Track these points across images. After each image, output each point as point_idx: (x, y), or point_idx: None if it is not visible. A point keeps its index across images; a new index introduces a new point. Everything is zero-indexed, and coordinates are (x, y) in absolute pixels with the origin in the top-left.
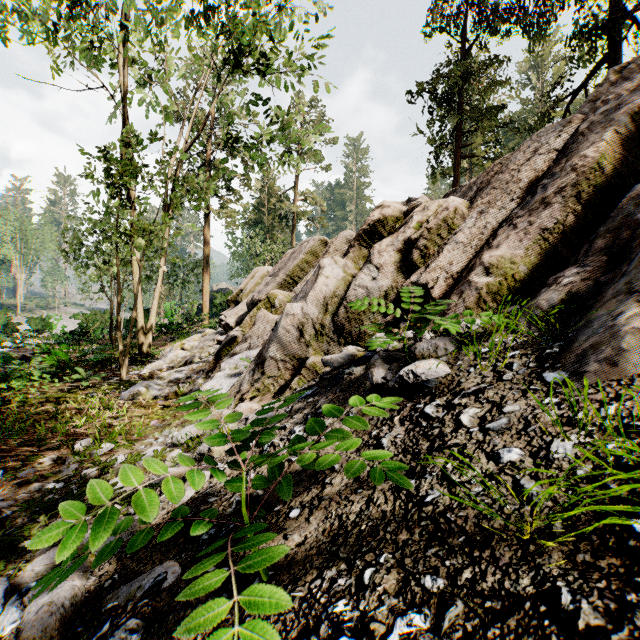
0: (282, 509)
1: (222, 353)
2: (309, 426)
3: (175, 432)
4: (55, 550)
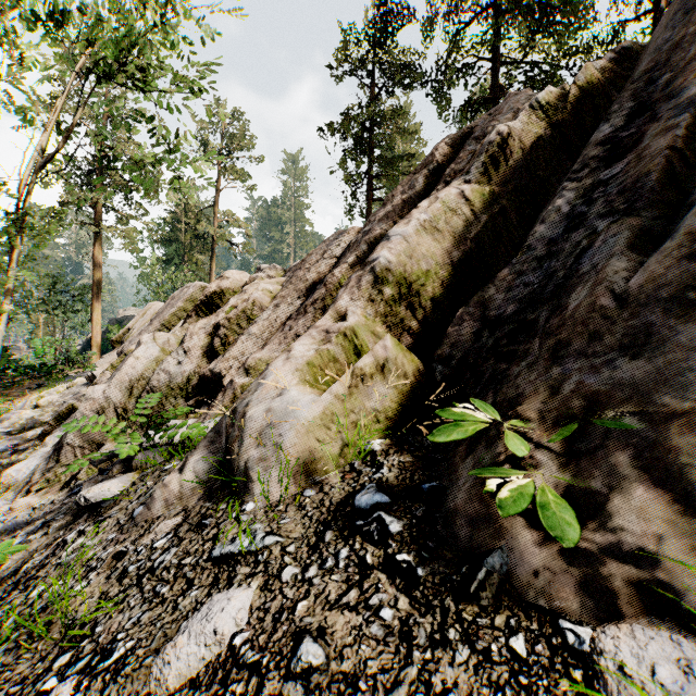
0: None
1: (57, 422)
2: None
3: None
4: None
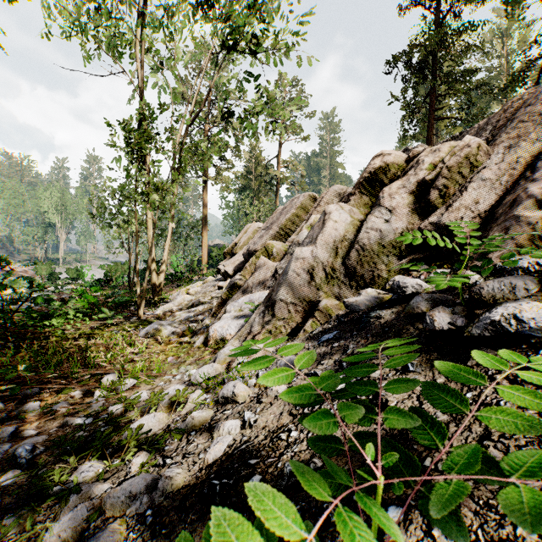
0: None
1: (226, 297)
2: (427, 394)
3: (191, 370)
4: (83, 507)
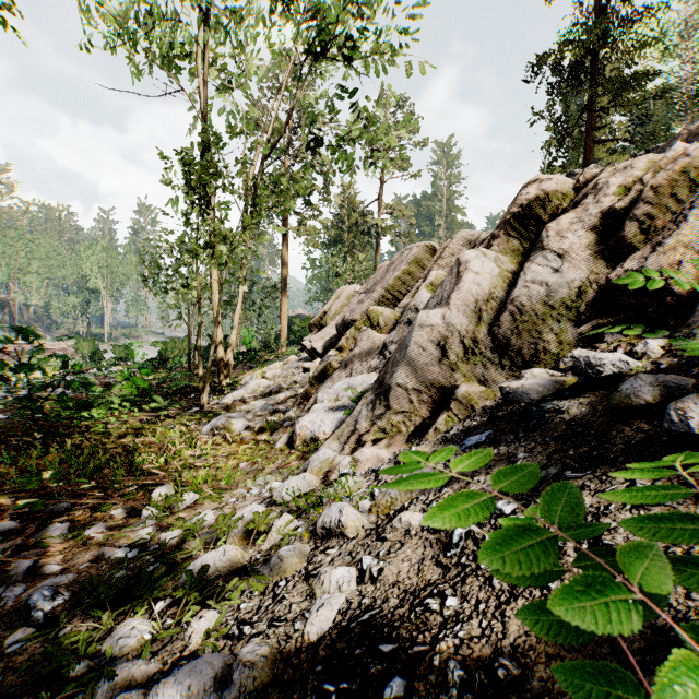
0: None
1: (316, 381)
2: None
3: (273, 482)
4: None
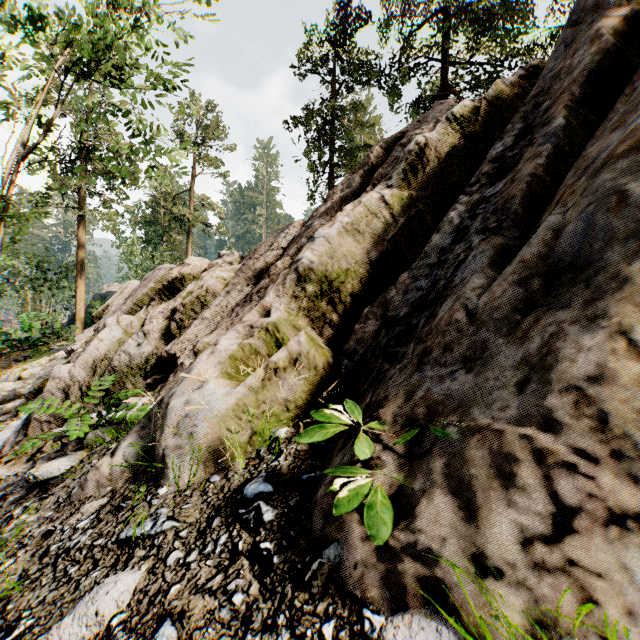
0: None
1: (33, 396)
2: None
3: None
4: None
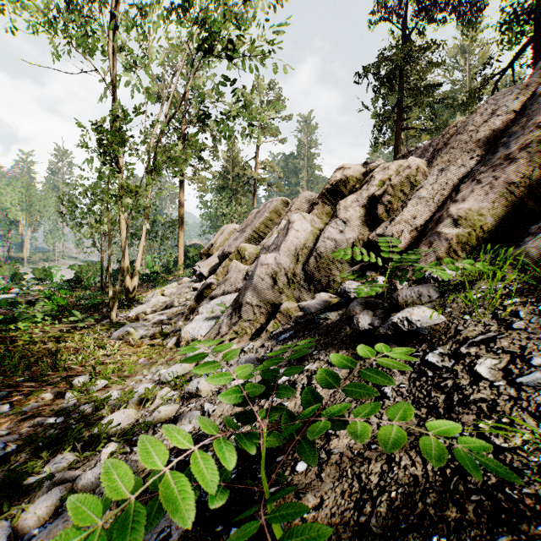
0: (286, 460)
1: (199, 299)
2: (319, 377)
3: (162, 370)
4: (56, 490)
